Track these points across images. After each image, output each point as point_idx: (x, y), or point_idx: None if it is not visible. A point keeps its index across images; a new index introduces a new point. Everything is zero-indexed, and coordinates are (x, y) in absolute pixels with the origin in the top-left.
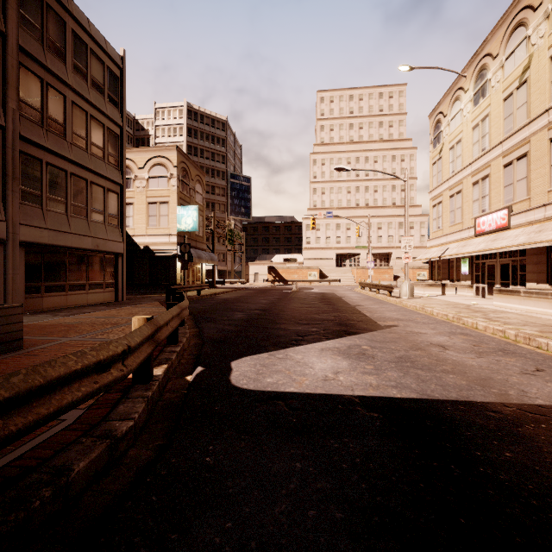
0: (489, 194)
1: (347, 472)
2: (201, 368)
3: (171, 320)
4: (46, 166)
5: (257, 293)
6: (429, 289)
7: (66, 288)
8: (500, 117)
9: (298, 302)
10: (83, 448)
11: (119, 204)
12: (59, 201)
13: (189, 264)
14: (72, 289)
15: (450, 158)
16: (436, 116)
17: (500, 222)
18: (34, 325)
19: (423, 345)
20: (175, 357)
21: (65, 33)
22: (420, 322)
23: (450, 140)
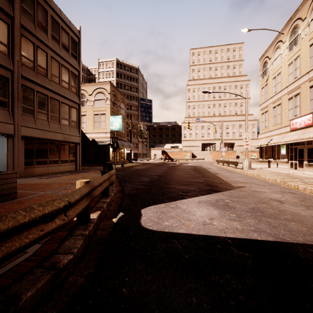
0: (299, 105)
1: (235, 309)
2: (122, 213)
3: (103, 182)
4: (36, 93)
5: (156, 166)
6: (260, 164)
7: (48, 162)
8: (307, 57)
9: (180, 171)
10: (33, 278)
11: (77, 115)
12: (44, 113)
13: (117, 149)
14: (51, 163)
15: (273, 84)
16: (264, 59)
17: (307, 122)
18: (27, 184)
19: (266, 200)
20: (106, 206)
21: (47, 17)
22: (259, 184)
23: (273, 73)
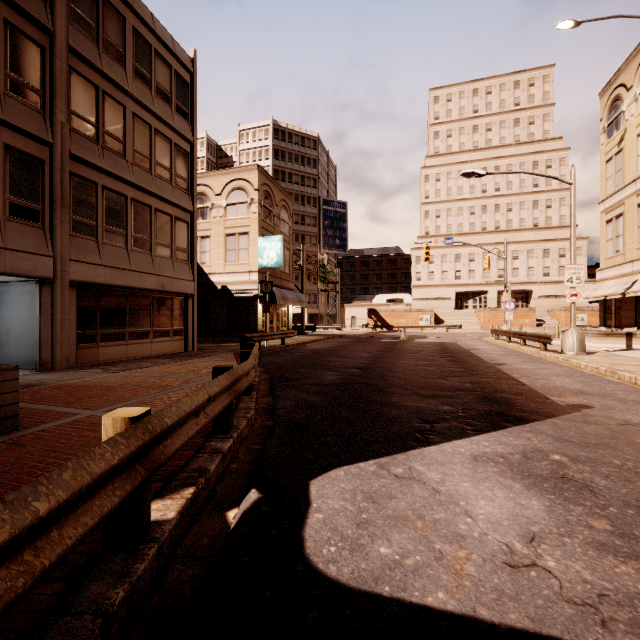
0: None
1: None
2: (255, 495)
3: (209, 402)
4: (102, 191)
5: (355, 343)
6: (604, 340)
7: (127, 336)
8: None
9: (411, 356)
10: None
11: (189, 236)
12: (118, 232)
13: (273, 306)
14: (133, 337)
15: (639, 148)
16: (613, 92)
17: None
18: (69, 386)
19: None
20: (217, 464)
21: (125, 31)
22: (627, 399)
23: (639, 121)
